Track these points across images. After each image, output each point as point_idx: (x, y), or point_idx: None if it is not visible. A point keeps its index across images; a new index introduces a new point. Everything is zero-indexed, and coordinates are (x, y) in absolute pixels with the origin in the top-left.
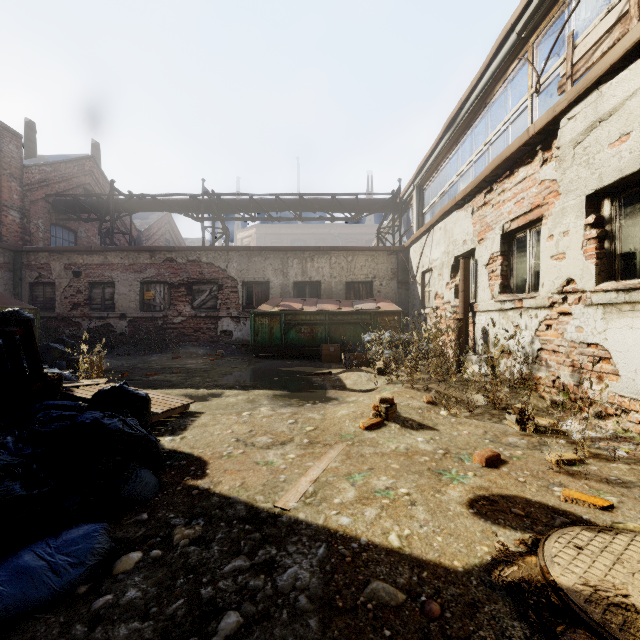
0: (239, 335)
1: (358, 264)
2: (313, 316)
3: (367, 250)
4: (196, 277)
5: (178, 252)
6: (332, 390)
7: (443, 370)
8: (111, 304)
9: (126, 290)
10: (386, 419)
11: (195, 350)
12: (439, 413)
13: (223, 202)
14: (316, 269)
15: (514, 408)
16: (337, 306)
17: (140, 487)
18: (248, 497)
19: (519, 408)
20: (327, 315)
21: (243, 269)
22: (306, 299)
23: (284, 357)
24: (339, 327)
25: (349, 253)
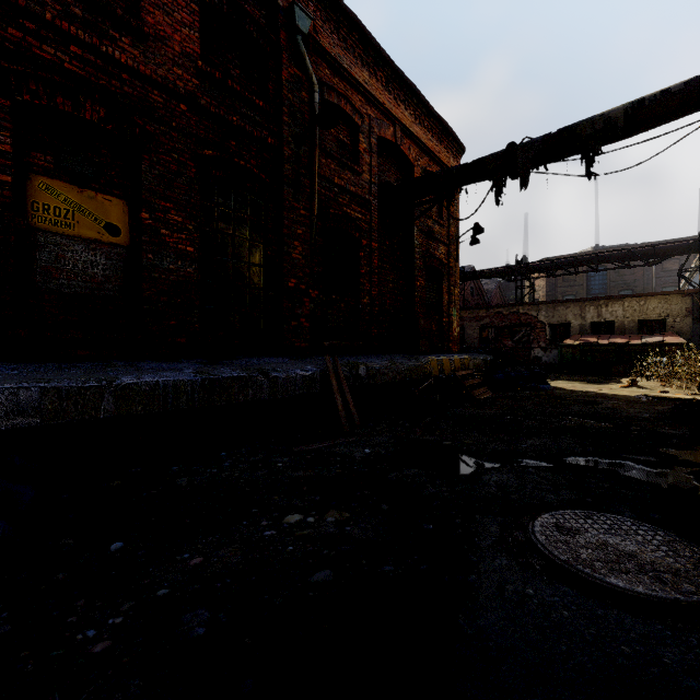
0: (546, 360)
1: (650, 306)
2: (605, 347)
3: (659, 295)
4: (515, 322)
5: (503, 307)
6: (613, 383)
7: (699, 380)
8: (462, 340)
9: (471, 332)
10: (631, 386)
11: (518, 368)
12: (664, 388)
13: (531, 268)
14: (610, 312)
15: (696, 384)
16: (626, 340)
17: (550, 386)
18: (578, 390)
19: (698, 384)
20: (617, 346)
21: (549, 316)
22: (600, 335)
23: (582, 374)
24: (627, 354)
25: (641, 298)
